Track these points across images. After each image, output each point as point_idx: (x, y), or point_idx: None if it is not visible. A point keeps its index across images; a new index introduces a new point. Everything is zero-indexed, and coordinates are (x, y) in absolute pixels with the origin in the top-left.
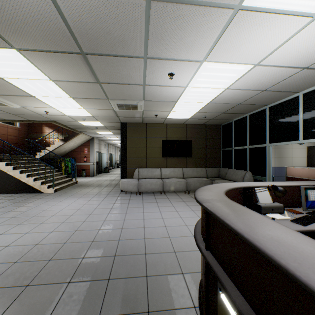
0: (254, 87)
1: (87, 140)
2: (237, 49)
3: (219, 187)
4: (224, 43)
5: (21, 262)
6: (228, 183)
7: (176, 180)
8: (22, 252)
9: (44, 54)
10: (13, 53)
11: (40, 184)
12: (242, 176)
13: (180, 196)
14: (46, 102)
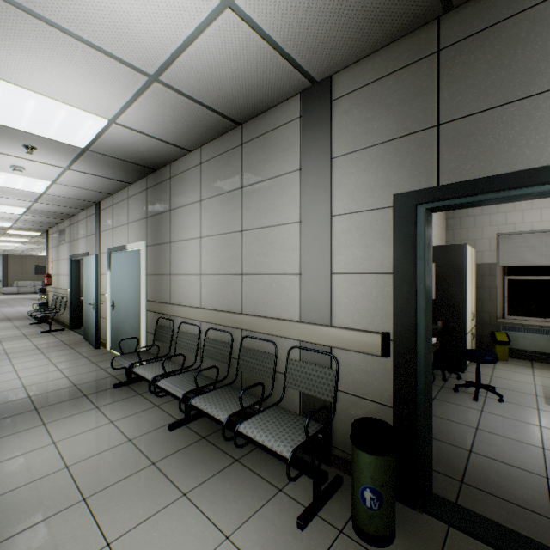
0: None
1: None
2: None
3: None
4: None
5: None
6: None
7: None
8: None
9: None
10: None
11: None
12: None
13: None
14: None
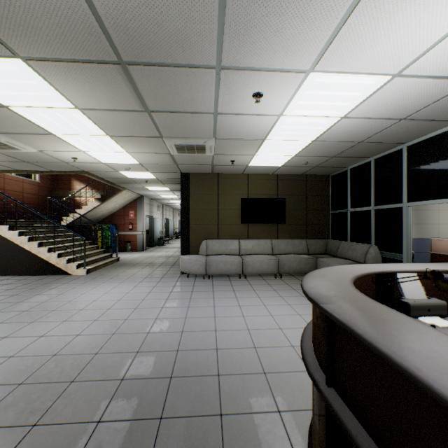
0: (388, 114)
1: (134, 199)
2: (368, 48)
3: (339, 273)
4: (347, 38)
5: (29, 384)
6: (352, 266)
7: (262, 257)
8: (32, 367)
9: (64, 66)
10: (18, 65)
11: (66, 263)
12: (363, 252)
13: (269, 282)
14: (72, 143)
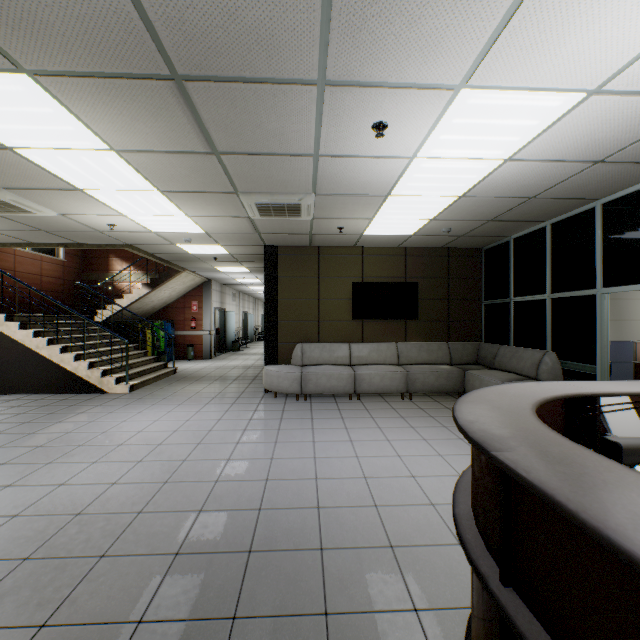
0: (576, 153)
1: (198, 285)
2: (553, 48)
3: (511, 396)
4: (521, 31)
5: (39, 559)
6: (528, 385)
7: (383, 369)
8: (44, 532)
9: (90, 83)
10: (23, 84)
11: (100, 376)
12: (535, 362)
13: (394, 405)
14: (108, 203)
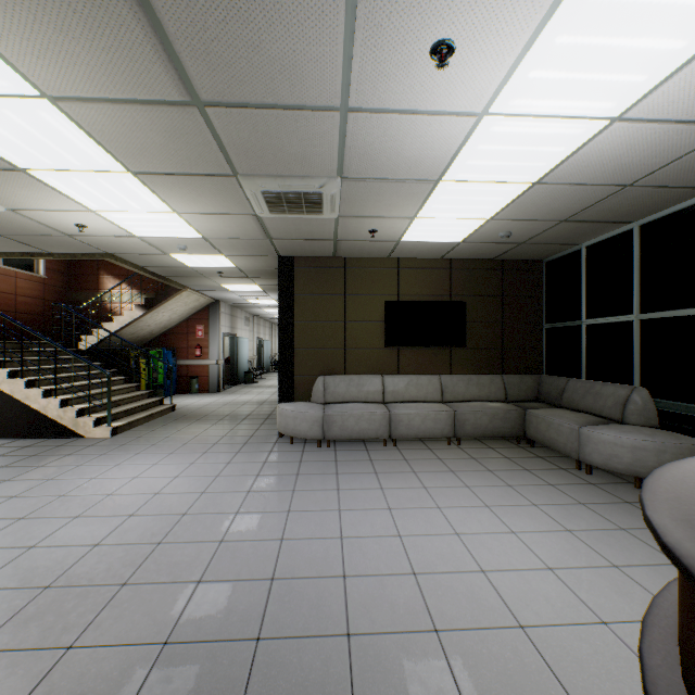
0: None
1: (203, 306)
2: None
3: None
4: None
5: None
6: None
7: (425, 408)
8: None
9: None
10: None
11: (75, 416)
12: (619, 401)
13: (439, 453)
14: (67, 192)
